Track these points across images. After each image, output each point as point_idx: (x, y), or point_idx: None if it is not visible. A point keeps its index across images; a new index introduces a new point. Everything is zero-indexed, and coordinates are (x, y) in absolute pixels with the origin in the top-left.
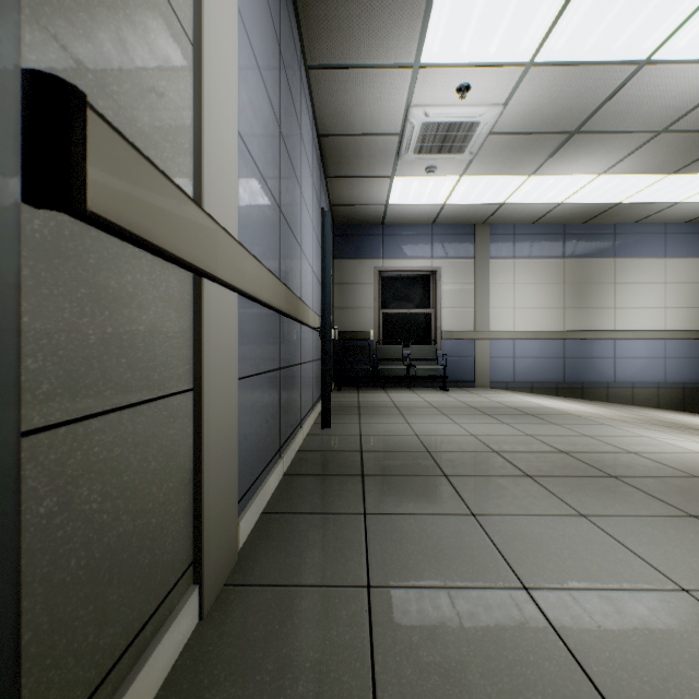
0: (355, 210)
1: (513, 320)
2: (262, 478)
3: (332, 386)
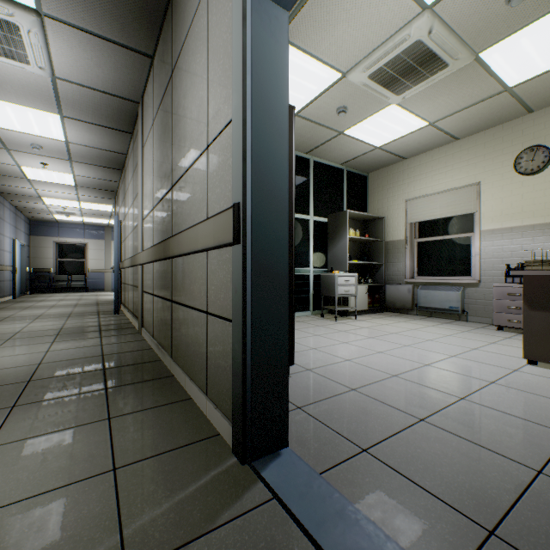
0: (40, 218)
1: None
2: None
3: (28, 292)
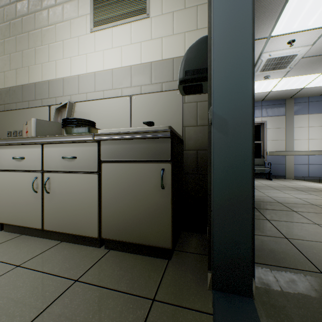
0: None
1: (308, 145)
2: None
3: None
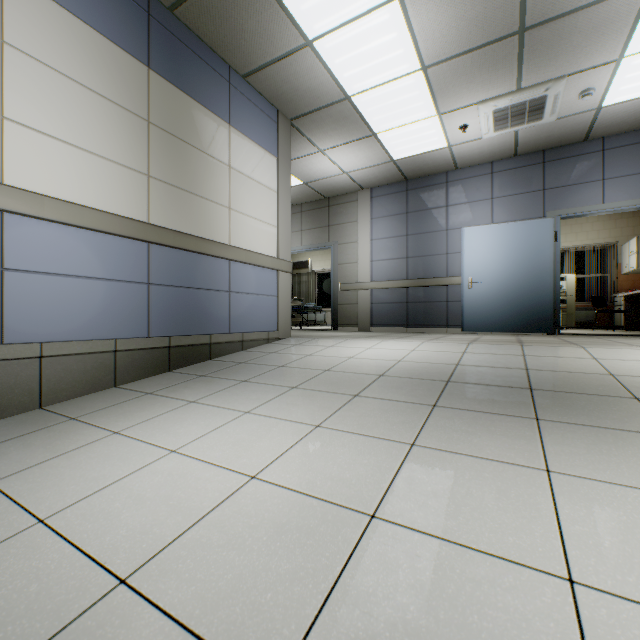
0: None
1: None
2: (389, 326)
3: None
